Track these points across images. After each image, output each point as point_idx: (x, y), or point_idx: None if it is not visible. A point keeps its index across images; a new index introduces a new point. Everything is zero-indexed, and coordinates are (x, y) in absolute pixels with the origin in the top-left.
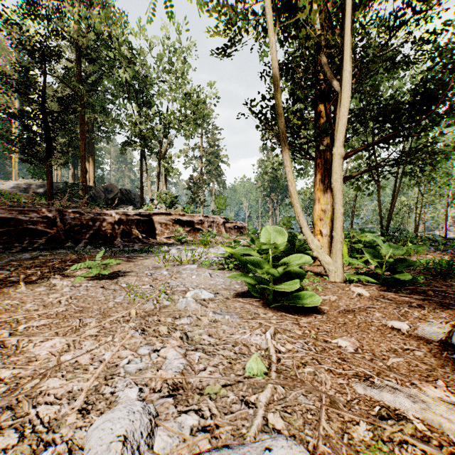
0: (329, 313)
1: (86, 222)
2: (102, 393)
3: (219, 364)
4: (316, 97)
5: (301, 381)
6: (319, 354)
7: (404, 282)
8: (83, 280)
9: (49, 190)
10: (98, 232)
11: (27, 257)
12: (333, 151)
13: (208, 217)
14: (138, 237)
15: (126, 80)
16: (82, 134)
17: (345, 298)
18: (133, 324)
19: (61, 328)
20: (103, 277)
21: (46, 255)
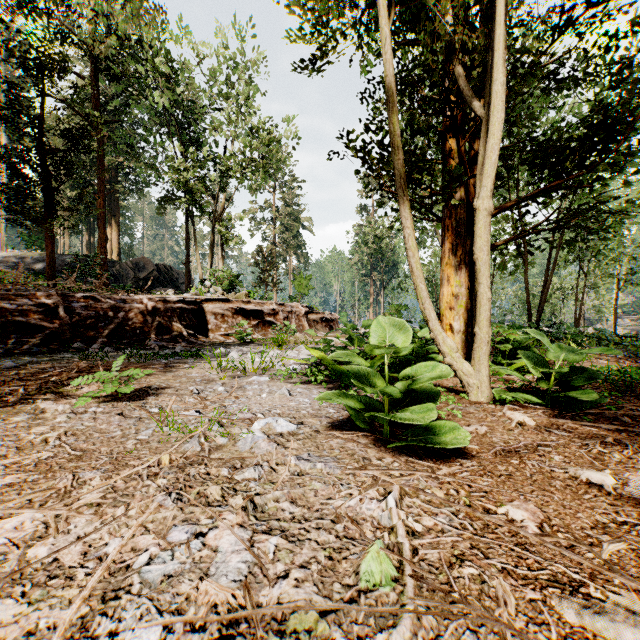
0: (480, 455)
1: (104, 313)
2: (93, 634)
3: (311, 561)
4: (443, 129)
5: (461, 598)
6: (481, 536)
7: (583, 403)
8: (91, 402)
9: (49, 266)
10: (122, 326)
11: (9, 365)
12: (476, 204)
13: (284, 306)
14: (181, 335)
15: (164, 107)
16: (101, 184)
17: (500, 429)
18: (163, 481)
19: (37, 492)
20: (123, 397)
21: (40, 362)
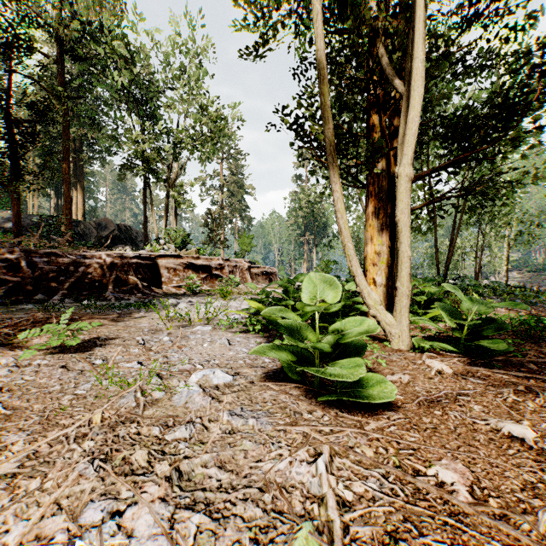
0: (405, 406)
1: (65, 267)
2: None
3: (234, 545)
4: (367, 106)
5: None
6: (413, 504)
7: (492, 350)
8: (38, 354)
9: (16, 225)
10: (82, 280)
11: None
12: (398, 171)
13: (229, 261)
14: (137, 287)
15: (124, 86)
16: (66, 152)
17: (422, 377)
18: (90, 444)
19: None
20: (70, 349)
21: None
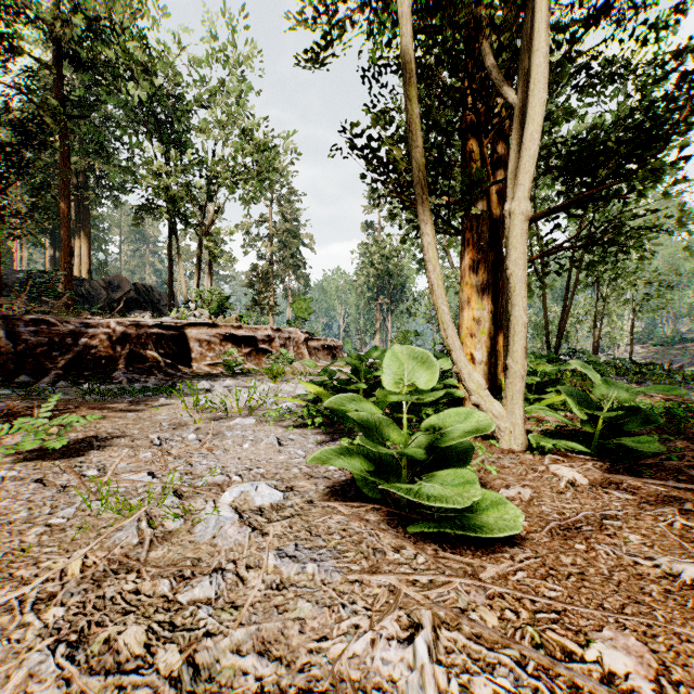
0: (533, 537)
1: (60, 339)
2: None
3: None
4: (463, 127)
5: None
6: None
7: (636, 451)
8: (5, 462)
9: None
10: (83, 356)
11: None
12: (510, 207)
13: (281, 331)
14: (158, 365)
15: (141, 102)
16: (64, 188)
17: (548, 492)
18: (58, 613)
19: None
20: (54, 453)
21: None
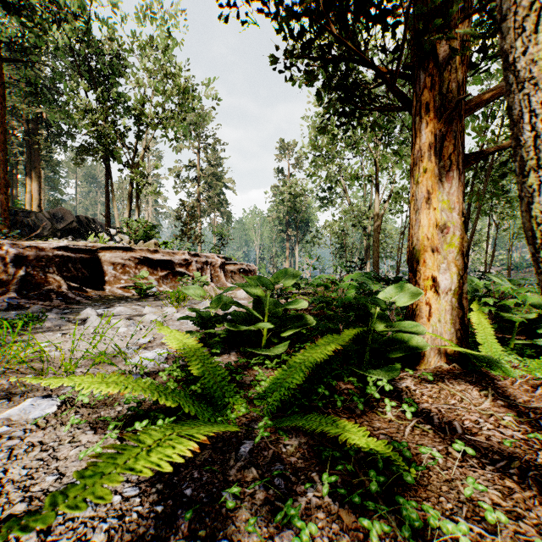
0: None
1: None
2: None
3: None
4: None
5: None
6: None
7: None
8: None
9: None
10: None
11: None
12: None
13: (198, 256)
14: (58, 289)
15: (72, 46)
16: (1, 125)
17: None
18: None
19: None
20: None
21: None
